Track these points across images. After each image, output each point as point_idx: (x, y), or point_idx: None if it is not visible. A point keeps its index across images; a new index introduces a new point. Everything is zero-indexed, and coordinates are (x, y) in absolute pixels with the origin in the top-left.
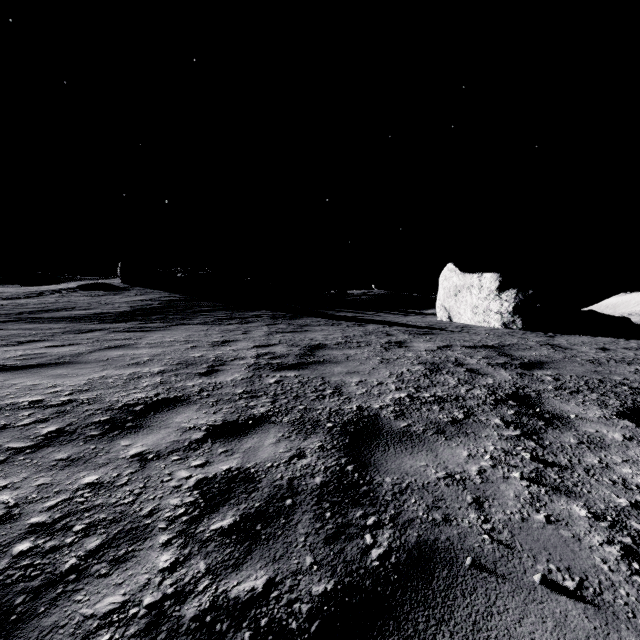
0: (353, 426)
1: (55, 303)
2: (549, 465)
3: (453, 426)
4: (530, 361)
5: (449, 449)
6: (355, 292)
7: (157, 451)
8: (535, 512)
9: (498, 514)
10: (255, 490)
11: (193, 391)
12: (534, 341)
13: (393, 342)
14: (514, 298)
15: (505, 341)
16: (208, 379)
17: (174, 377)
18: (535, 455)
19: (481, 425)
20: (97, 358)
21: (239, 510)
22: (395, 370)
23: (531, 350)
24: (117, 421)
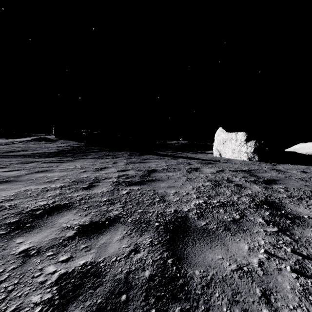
0: (172, 225)
1: (18, 147)
2: (305, 257)
3: (234, 224)
4: (268, 179)
5: (235, 243)
6: (172, 142)
7: (39, 247)
8: (311, 306)
9: (284, 309)
10: (100, 285)
11: (76, 200)
12: (266, 167)
13: (192, 168)
14: (254, 145)
15: (251, 167)
16: (87, 191)
17: (68, 190)
18: (293, 248)
19: (251, 223)
20: (28, 178)
21: (84, 308)
22: (195, 185)
23: (266, 172)
24: (21, 222)
